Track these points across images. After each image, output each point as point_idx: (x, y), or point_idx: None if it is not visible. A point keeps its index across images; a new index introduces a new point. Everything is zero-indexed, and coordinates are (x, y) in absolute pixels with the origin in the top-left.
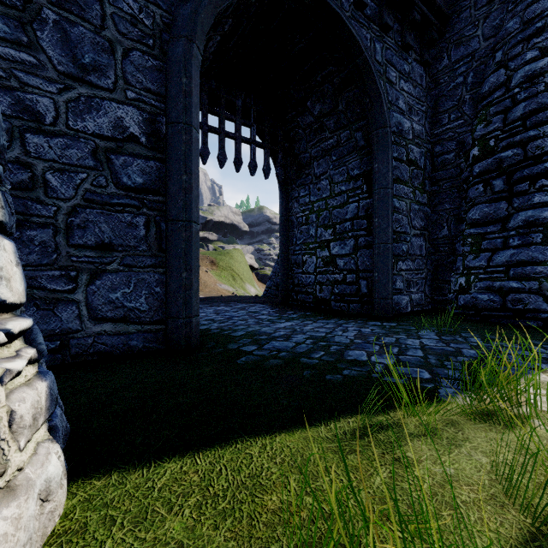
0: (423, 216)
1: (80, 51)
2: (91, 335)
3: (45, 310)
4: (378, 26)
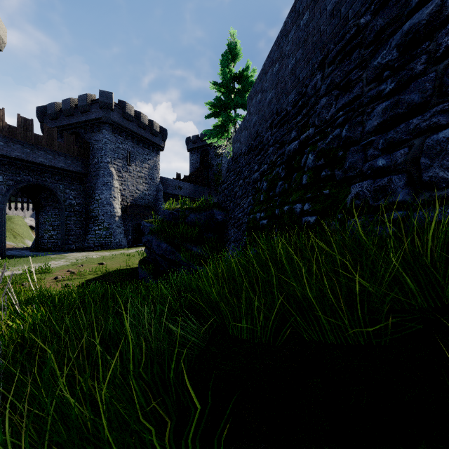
0: (81, 224)
1: None
2: None
3: None
4: (61, 181)
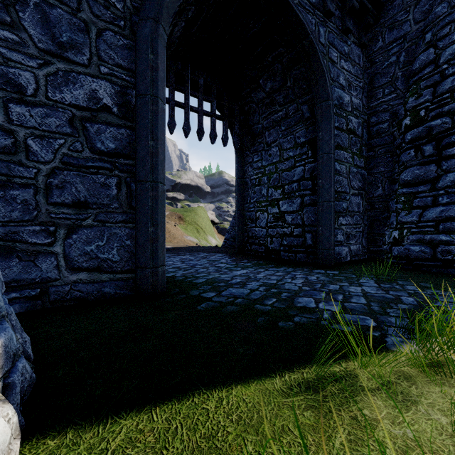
0: (360, 177)
1: (58, 31)
2: (68, 283)
3: (27, 261)
4: (321, 12)
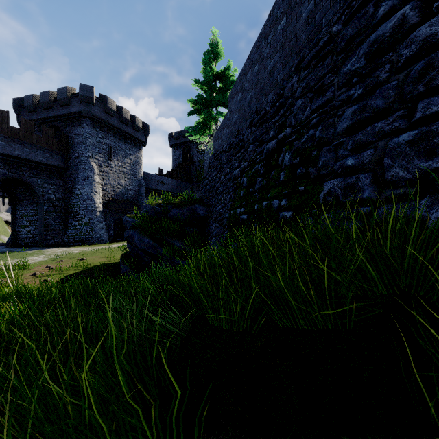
0: (61, 219)
1: None
2: None
3: None
4: (39, 175)
